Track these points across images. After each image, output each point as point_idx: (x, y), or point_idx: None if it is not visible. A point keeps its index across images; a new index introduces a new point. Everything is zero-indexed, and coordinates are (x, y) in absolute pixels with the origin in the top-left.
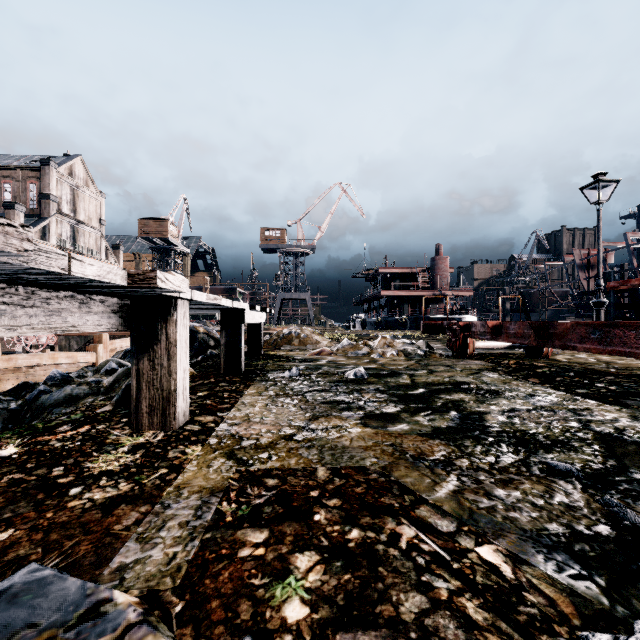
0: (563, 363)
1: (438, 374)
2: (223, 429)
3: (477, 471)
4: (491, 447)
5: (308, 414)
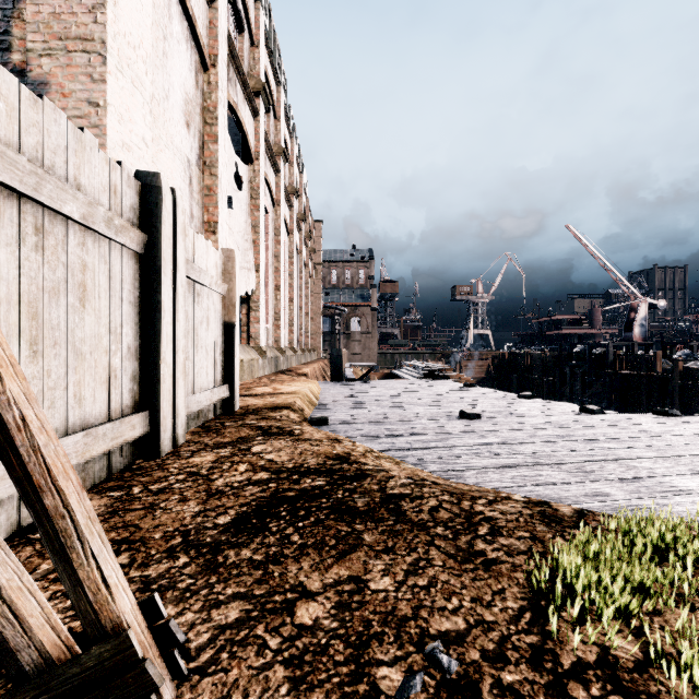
0: None
1: None
2: None
3: None
4: None
5: None
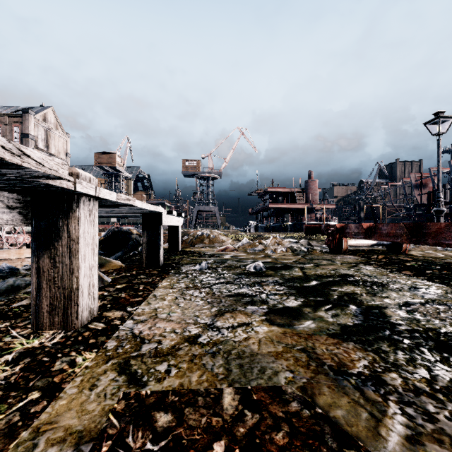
0: (420, 257)
1: (323, 267)
2: (127, 328)
3: (418, 395)
4: (413, 353)
5: (214, 309)
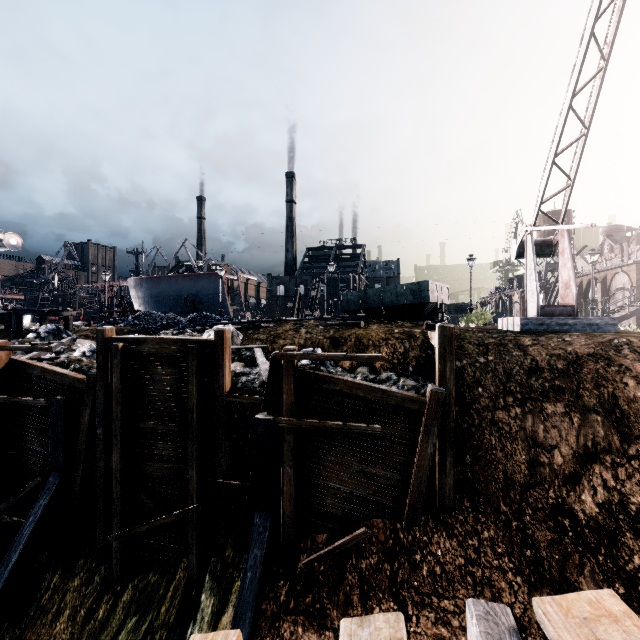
0: None
1: None
2: None
3: None
4: None
5: None
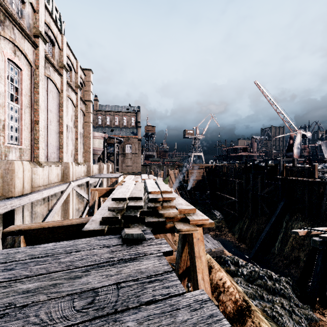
0: None
1: None
2: None
3: None
4: None
5: None
